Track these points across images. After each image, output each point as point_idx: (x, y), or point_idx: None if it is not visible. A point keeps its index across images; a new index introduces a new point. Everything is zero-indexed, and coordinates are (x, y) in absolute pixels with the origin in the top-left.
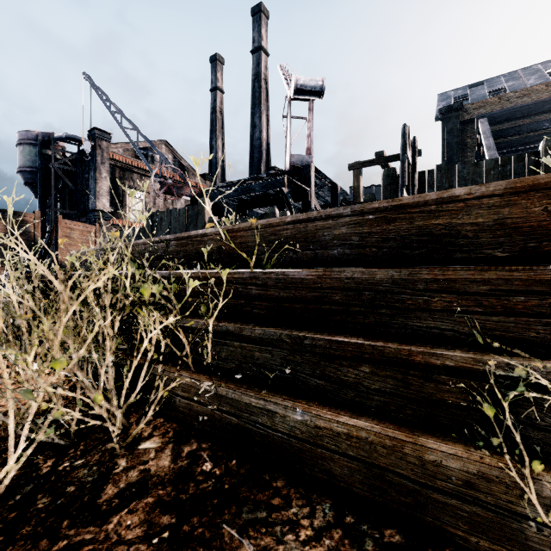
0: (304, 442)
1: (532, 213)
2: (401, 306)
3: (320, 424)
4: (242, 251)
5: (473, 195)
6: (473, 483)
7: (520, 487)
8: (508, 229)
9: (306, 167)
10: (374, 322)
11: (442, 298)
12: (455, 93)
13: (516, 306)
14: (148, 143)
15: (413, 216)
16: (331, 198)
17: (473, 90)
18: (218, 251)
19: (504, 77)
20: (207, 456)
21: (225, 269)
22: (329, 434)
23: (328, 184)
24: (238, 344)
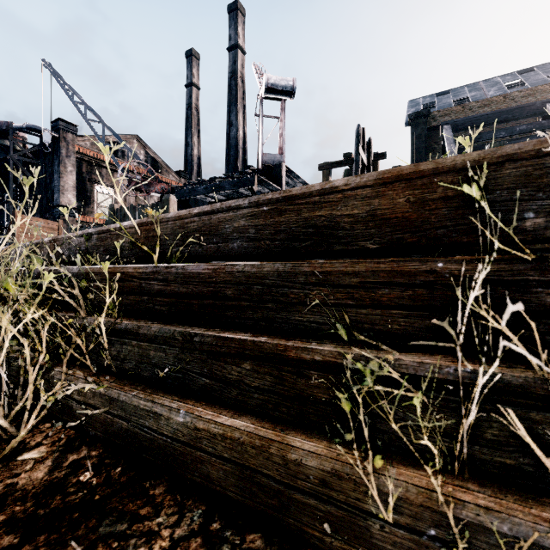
0: (185, 445)
1: (397, 204)
2: (285, 300)
3: (199, 425)
4: (155, 245)
5: (349, 185)
6: (328, 481)
7: (366, 484)
8: (378, 220)
9: (278, 166)
10: (262, 317)
11: (320, 291)
12: (423, 100)
13: (382, 299)
14: (115, 136)
15: (300, 207)
16: None
17: (440, 99)
18: (133, 245)
19: (468, 88)
20: (91, 465)
21: (105, 262)
22: (207, 436)
23: (300, 184)
24: (136, 343)
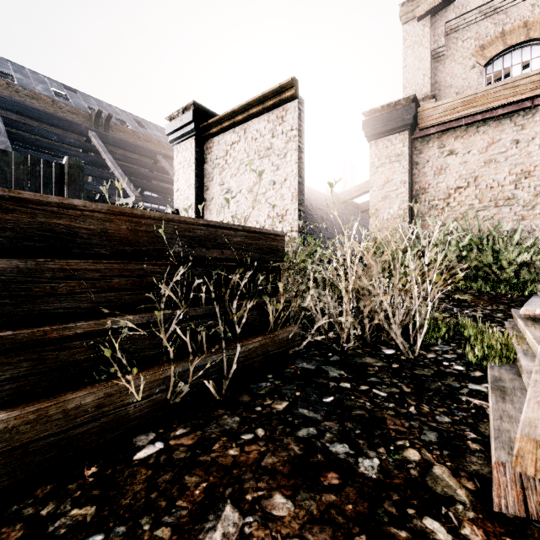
0: None
1: (122, 229)
2: (28, 293)
3: None
4: None
5: (88, 208)
6: (103, 403)
7: (127, 388)
8: (109, 236)
9: None
10: None
11: (67, 284)
12: None
13: (116, 286)
14: None
15: (36, 212)
16: None
17: None
18: None
19: (13, 66)
20: None
21: None
22: None
23: None
24: None
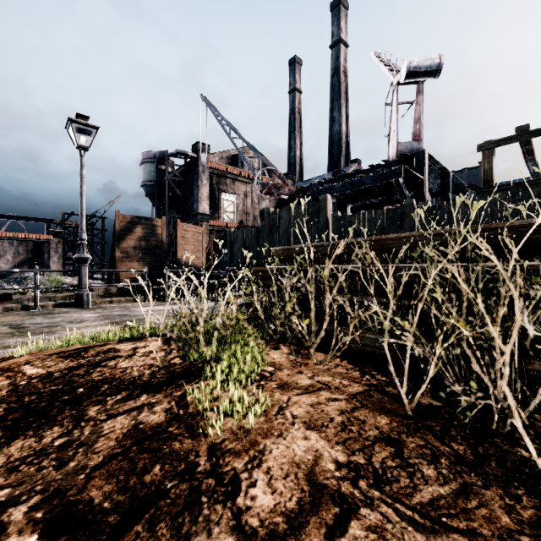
0: None
1: None
2: None
3: None
4: None
5: None
6: None
7: None
8: None
9: (419, 154)
10: None
11: None
12: None
13: None
14: (251, 149)
15: None
16: (441, 185)
17: None
18: None
19: None
20: None
21: None
22: None
23: (437, 170)
24: None
